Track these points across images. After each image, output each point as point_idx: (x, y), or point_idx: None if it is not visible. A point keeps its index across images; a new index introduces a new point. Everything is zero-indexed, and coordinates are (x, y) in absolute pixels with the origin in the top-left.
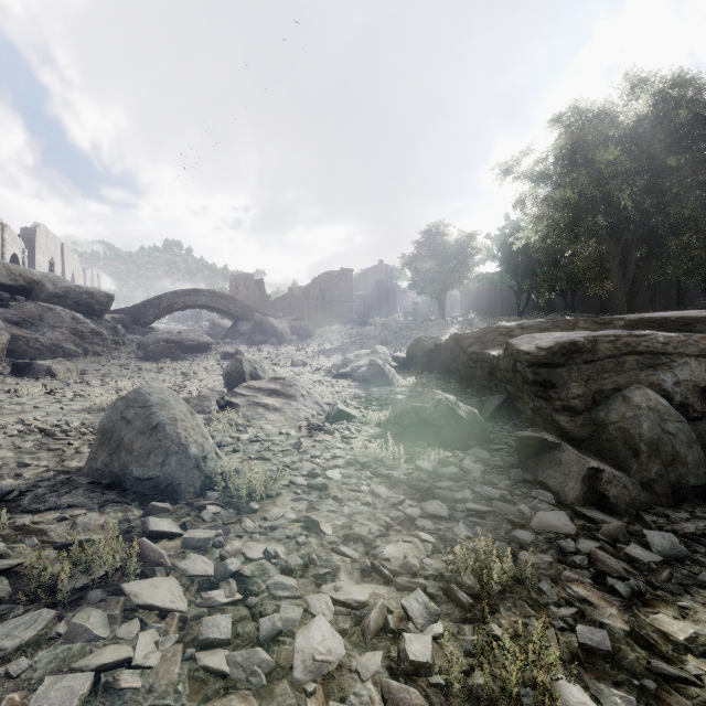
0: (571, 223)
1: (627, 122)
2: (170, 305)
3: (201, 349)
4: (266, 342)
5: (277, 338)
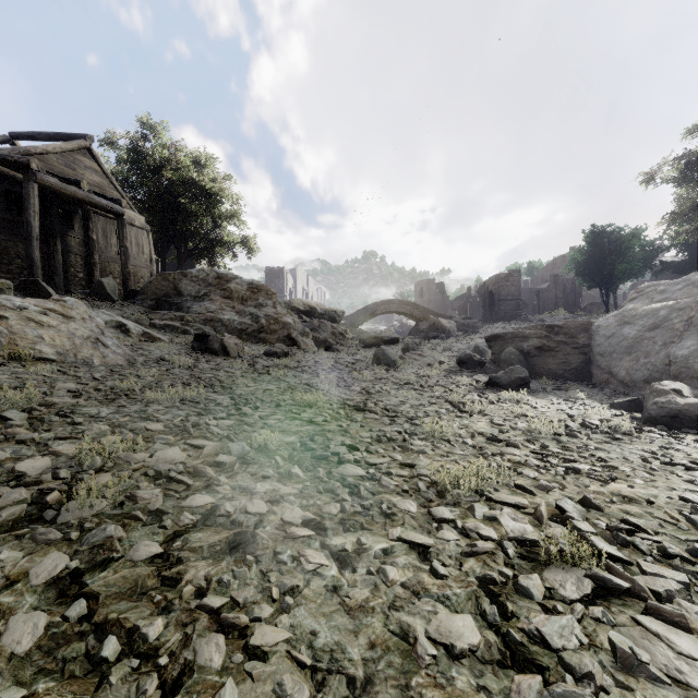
0: None
1: None
2: (372, 312)
3: (393, 342)
4: (437, 337)
5: (445, 334)
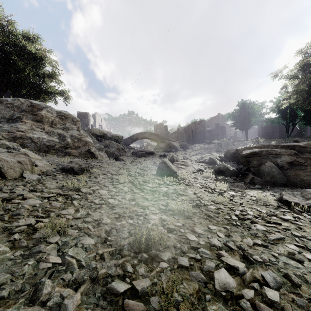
0: (307, 97)
1: None
2: (136, 138)
3: (151, 153)
4: (171, 151)
5: (175, 149)
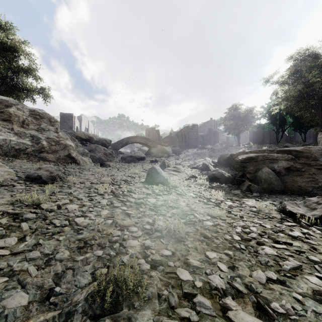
0: (297, 103)
1: (320, 60)
2: (126, 142)
3: (142, 159)
4: (163, 156)
5: (167, 154)
